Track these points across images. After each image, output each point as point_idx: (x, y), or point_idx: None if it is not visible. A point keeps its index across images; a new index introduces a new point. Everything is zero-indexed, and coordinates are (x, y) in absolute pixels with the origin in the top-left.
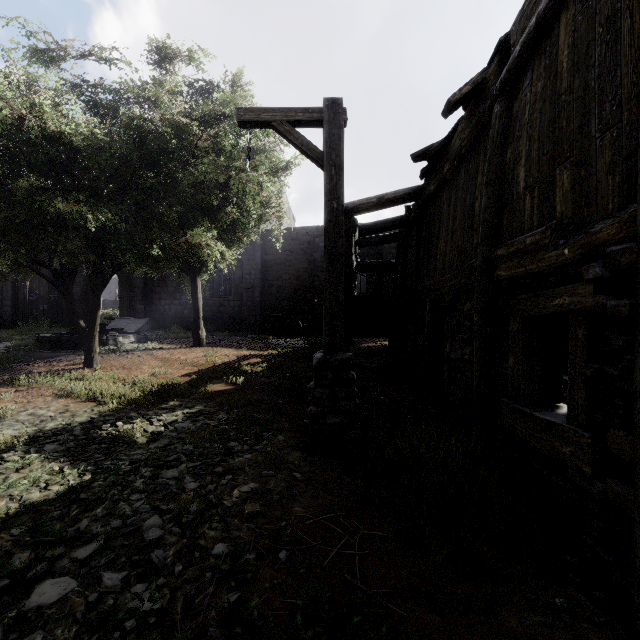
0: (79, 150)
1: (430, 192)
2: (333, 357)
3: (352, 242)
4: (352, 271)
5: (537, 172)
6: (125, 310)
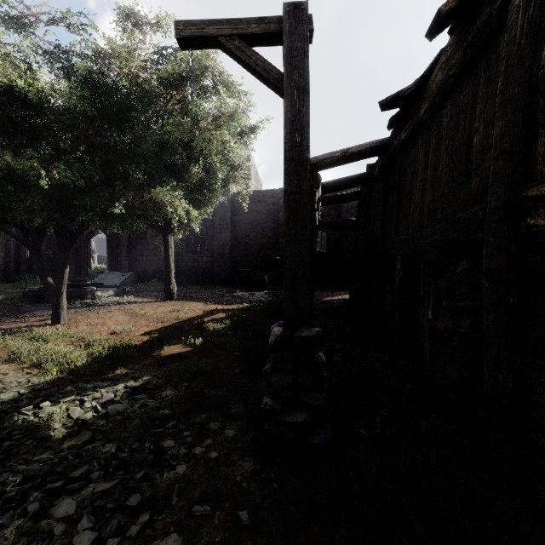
0: (36, 105)
1: (400, 141)
2: (295, 333)
3: (315, 198)
4: (315, 227)
5: None
6: (112, 265)
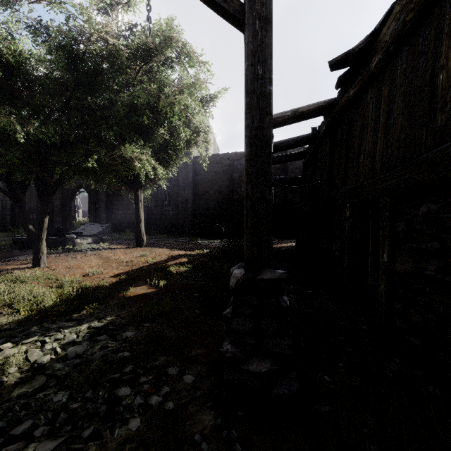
0: (14, 67)
1: (348, 98)
2: (258, 276)
3: None
4: None
5: None
6: (93, 218)
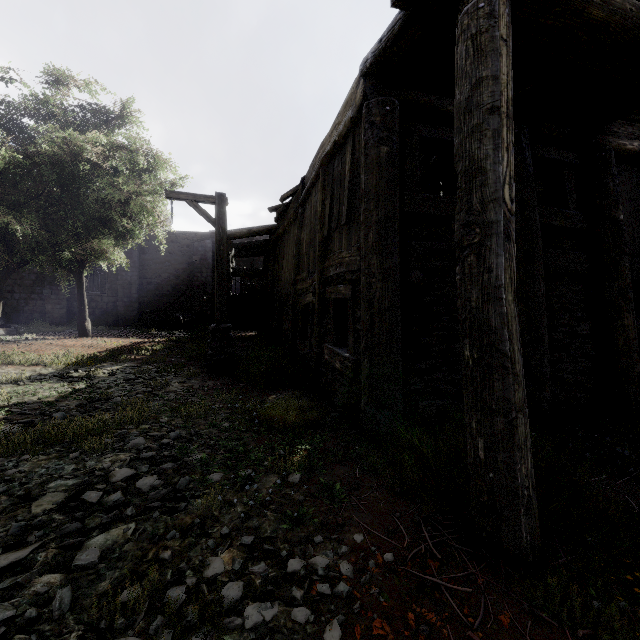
0: (2, 171)
1: (279, 233)
2: (221, 326)
3: (230, 258)
4: (230, 278)
5: (307, 248)
6: None
